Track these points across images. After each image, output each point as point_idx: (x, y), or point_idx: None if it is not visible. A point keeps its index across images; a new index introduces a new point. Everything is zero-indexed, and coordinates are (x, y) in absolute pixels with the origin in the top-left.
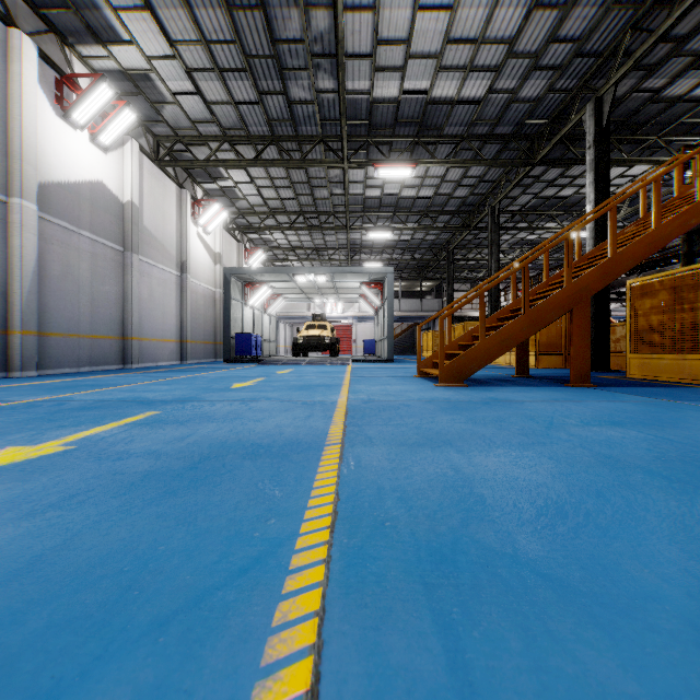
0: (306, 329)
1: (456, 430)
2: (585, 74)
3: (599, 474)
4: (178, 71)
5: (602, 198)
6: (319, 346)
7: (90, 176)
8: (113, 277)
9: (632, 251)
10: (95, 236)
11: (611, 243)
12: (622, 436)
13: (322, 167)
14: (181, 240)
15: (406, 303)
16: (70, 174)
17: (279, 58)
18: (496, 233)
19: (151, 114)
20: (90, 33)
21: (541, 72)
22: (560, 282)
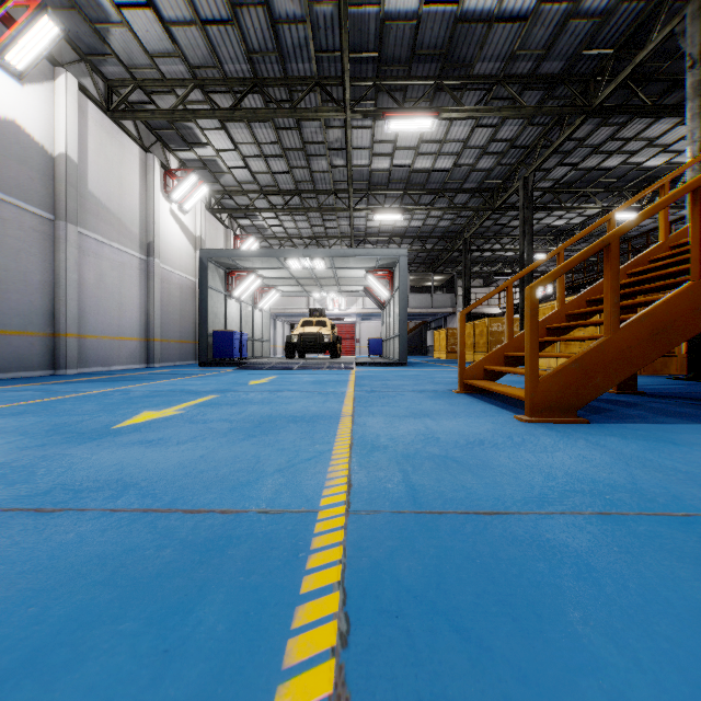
0: (302, 326)
1: None
2: None
3: None
4: None
5: None
6: (317, 345)
7: None
8: (36, 252)
9: None
10: (4, 194)
11: None
12: None
13: (319, 127)
14: (146, 215)
15: (415, 299)
16: None
17: None
18: (529, 209)
19: (95, 44)
20: None
21: None
22: None
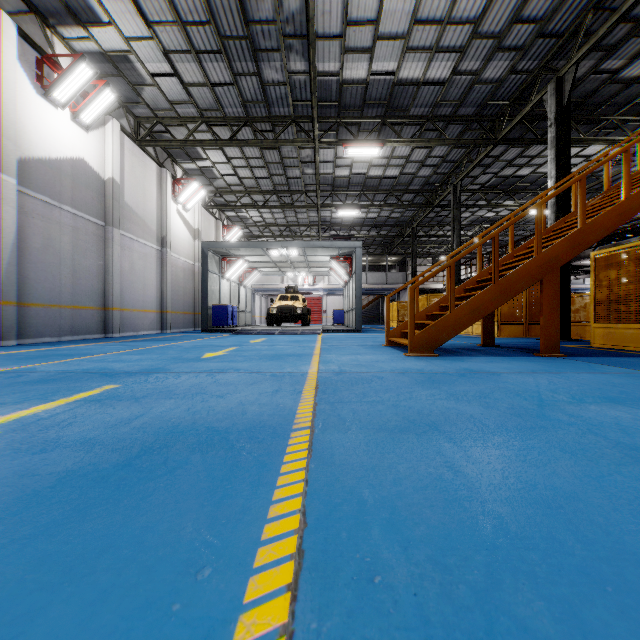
0: (280, 300)
1: (439, 409)
2: (546, 56)
3: (637, 476)
4: (156, 53)
5: (563, 174)
6: (292, 316)
7: (71, 153)
8: (94, 250)
9: (602, 221)
10: (77, 211)
11: (581, 213)
12: (630, 418)
13: (294, 148)
14: (161, 216)
15: (372, 276)
16: (51, 151)
17: (252, 40)
18: (457, 210)
19: (131, 95)
20: (70, 14)
21: (504, 53)
22: (526, 254)
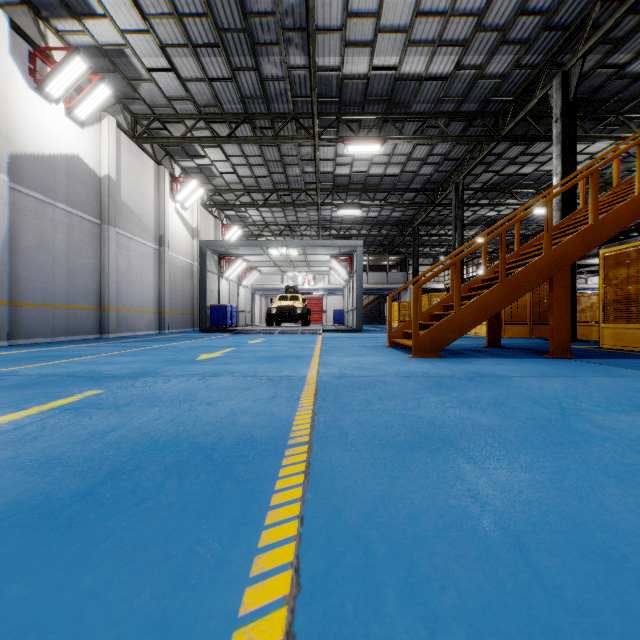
0: (279, 300)
1: (452, 419)
2: (551, 50)
3: None
4: (153, 47)
5: (569, 170)
6: (292, 316)
7: (66, 150)
8: (89, 249)
9: (614, 216)
10: (71, 209)
11: (592, 209)
12: None
13: (293, 145)
14: (159, 214)
15: (373, 276)
16: (45, 146)
17: (251, 33)
18: (459, 208)
19: (128, 91)
20: (63, 7)
21: (509, 47)
22: (532, 252)
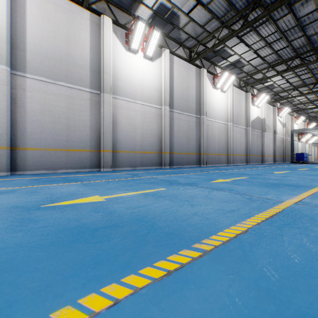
0: None
1: None
2: None
3: None
4: (282, 80)
5: None
6: None
7: (256, 116)
8: (260, 139)
9: None
10: (257, 130)
11: None
12: None
13: None
14: (273, 123)
15: None
16: (253, 117)
17: None
18: None
19: (269, 91)
20: (260, 83)
21: None
22: None
